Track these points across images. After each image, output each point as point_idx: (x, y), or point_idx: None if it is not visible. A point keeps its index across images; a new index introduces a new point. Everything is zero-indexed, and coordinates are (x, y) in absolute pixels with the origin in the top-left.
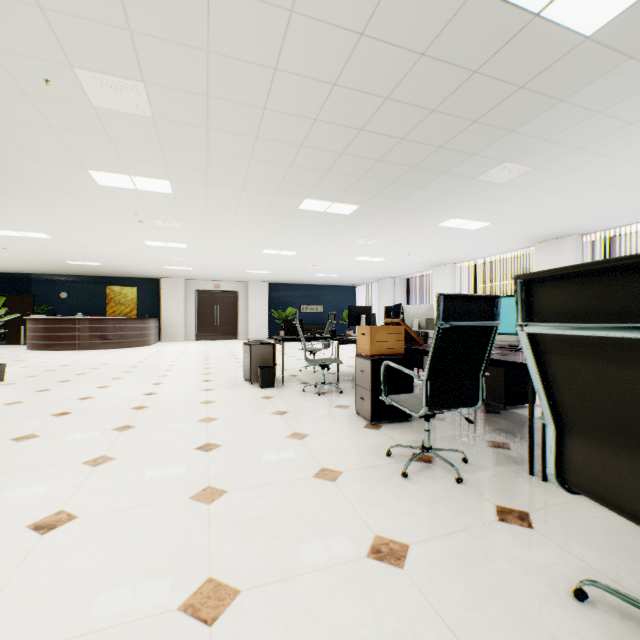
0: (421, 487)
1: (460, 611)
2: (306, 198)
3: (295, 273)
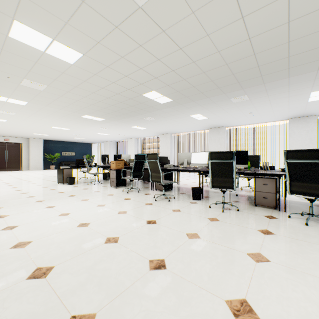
0: (131, 194)
1: (139, 200)
2: (86, 115)
3: (63, 136)
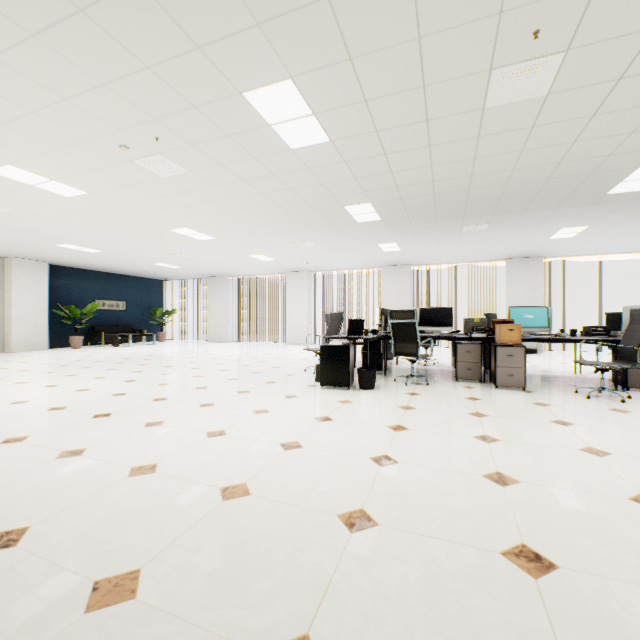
0: (636, 403)
1: None
2: (372, 202)
3: (133, 258)
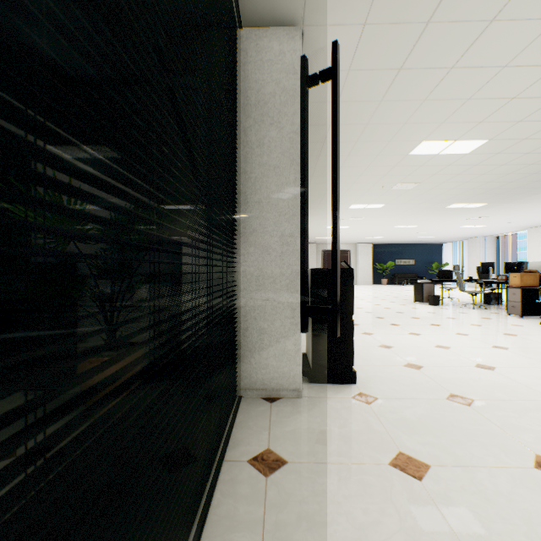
0: None
1: None
2: (454, 203)
3: (400, 237)
